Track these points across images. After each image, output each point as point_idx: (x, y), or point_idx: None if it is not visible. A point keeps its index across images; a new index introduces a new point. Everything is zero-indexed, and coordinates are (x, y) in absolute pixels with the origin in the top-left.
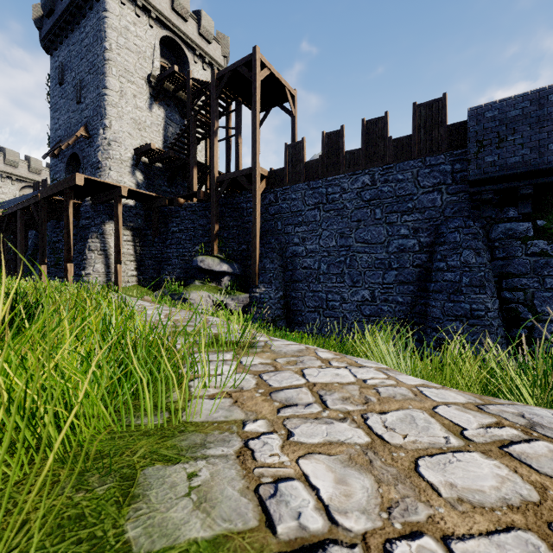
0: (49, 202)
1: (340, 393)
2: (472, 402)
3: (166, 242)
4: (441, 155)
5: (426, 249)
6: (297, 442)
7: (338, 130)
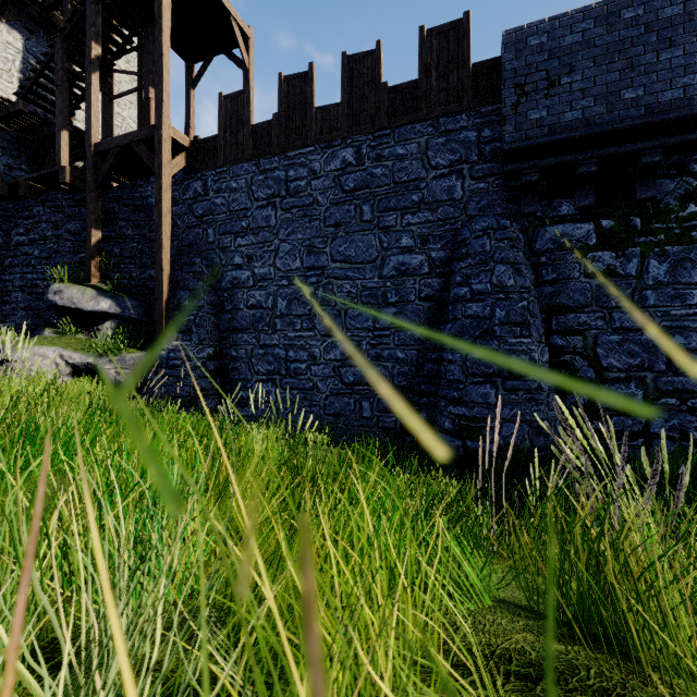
0: None
1: None
2: None
3: (5, 262)
4: (463, 114)
5: (440, 270)
6: None
7: (304, 72)
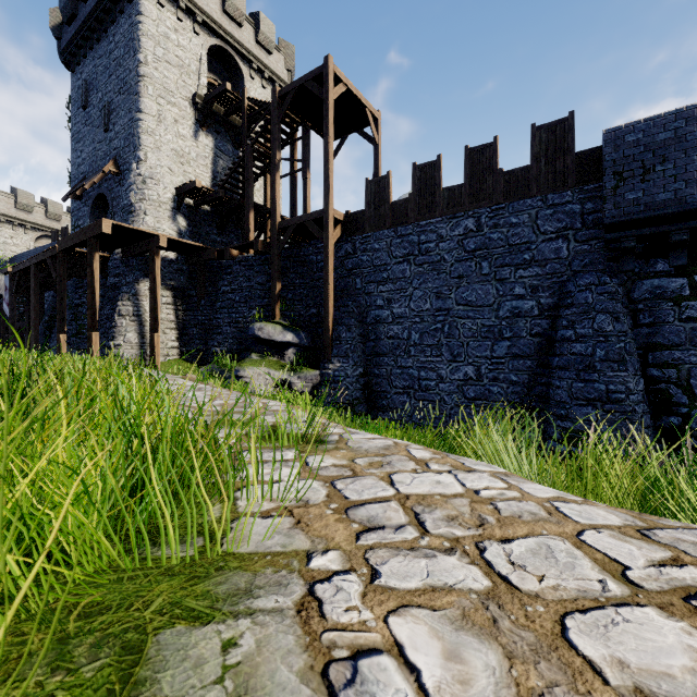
0: (70, 255)
1: (444, 510)
2: (630, 524)
3: (215, 305)
4: (568, 191)
5: (548, 313)
6: (385, 588)
7: (433, 161)
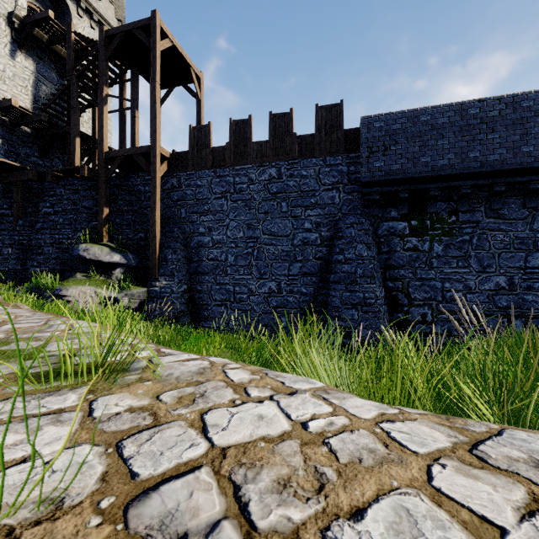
0: None
1: (272, 469)
2: (457, 441)
3: (35, 225)
4: (339, 156)
5: (326, 242)
6: None
7: (245, 119)
